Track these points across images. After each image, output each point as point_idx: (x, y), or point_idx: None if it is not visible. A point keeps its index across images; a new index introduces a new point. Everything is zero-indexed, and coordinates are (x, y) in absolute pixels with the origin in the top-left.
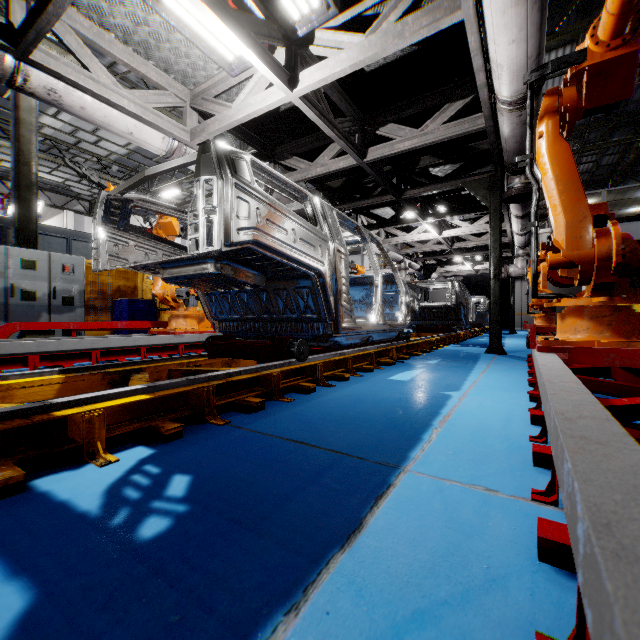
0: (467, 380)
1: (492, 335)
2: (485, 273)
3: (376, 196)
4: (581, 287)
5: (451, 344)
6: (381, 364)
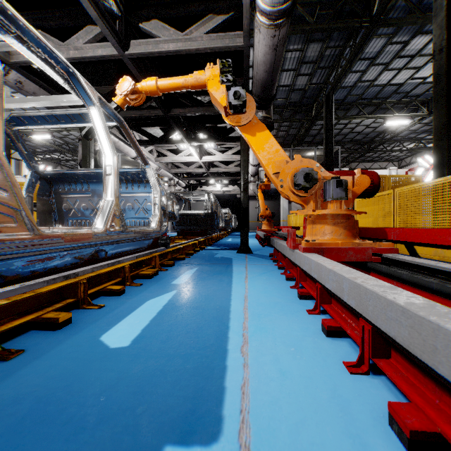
0: (237, 296)
1: (242, 238)
2: (228, 194)
3: (145, 109)
4: (279, 206)
5: (209, 245)
6: (140, 277)
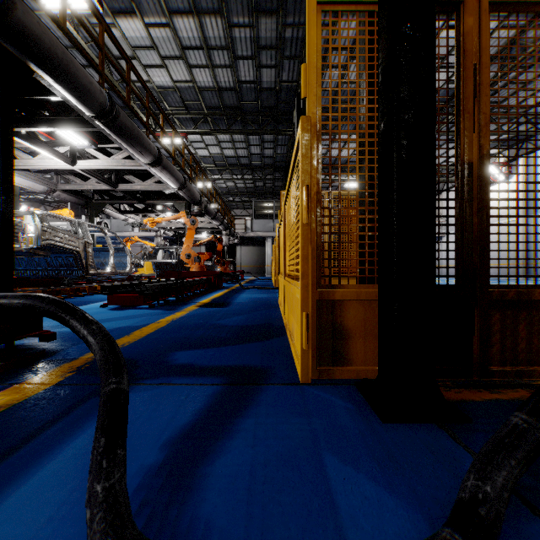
0: None
1: None
2: None
3: (129, 199)
4: None
5: None
6: None
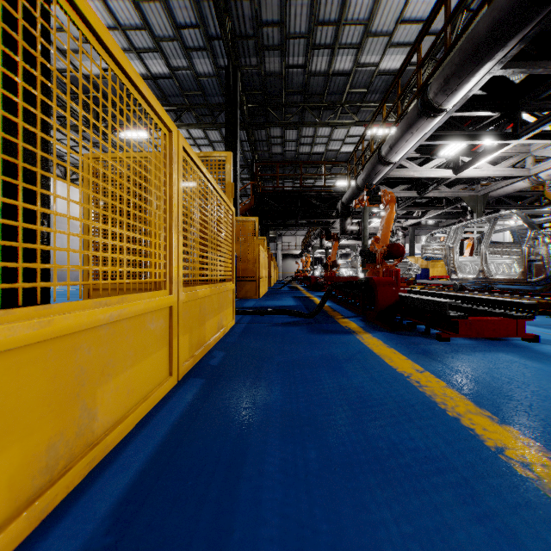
0: None
1: None
2: None
3: None
4: None
5: None
6: None
